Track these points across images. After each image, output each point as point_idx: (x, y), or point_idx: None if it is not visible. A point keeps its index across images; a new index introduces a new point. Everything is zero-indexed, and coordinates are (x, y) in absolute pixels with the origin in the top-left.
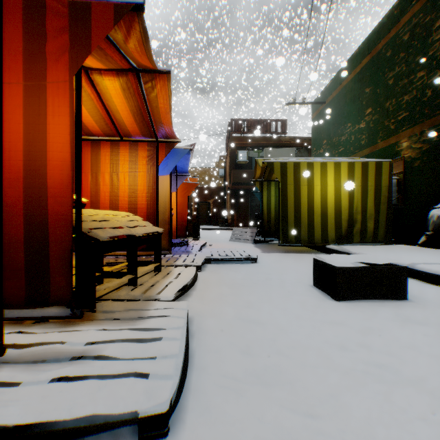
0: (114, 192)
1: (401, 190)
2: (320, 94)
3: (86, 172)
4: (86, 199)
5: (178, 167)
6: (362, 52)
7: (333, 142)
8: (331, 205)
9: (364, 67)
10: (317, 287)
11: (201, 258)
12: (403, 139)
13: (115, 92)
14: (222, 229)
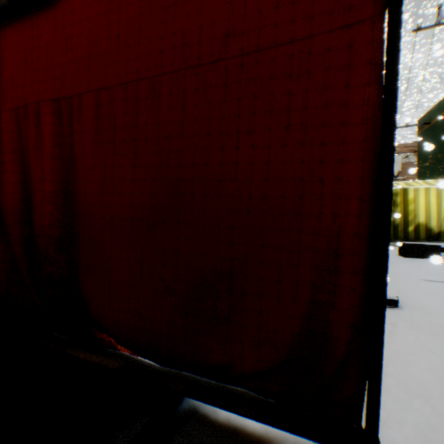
0: None
1: None
2: (424, 114)
3: None
4: None
5: None
6: None
7: (436, 158)
8: (421, 216)
9: None
10: (398, 255)
11: None
12: None
13: None
14: None
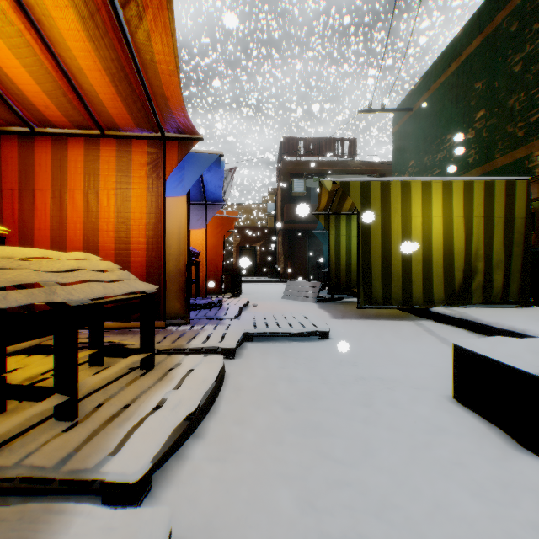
0: (91, 222)
1: (535, 225)
2: (405, 99)
3: (43, 188)
4: (5, 228)
5: (207, 191)
6: (470, 32)
7: (423, 163)
8: (437, 247)
9: (472, 53)
10: (465, 406)
11: (236, 332)
12: (538, 150)
13: (68, 25)
14: (272, 281)
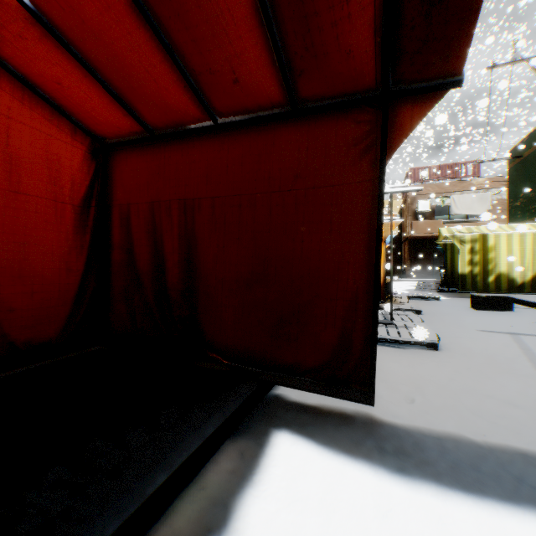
0: None
1: None
2: (515, 146)
3: None
4: None
5: None
6: None
7: (527, 197)
8: (502, 265)
9: None
10: (470, 307)
11: (404, 295)
12: None
13: None
14: (399, 280)
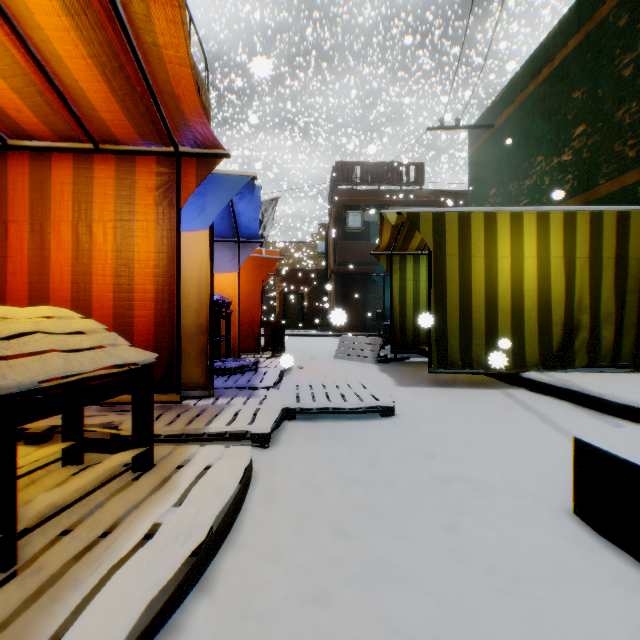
0: (83, 264)
1: None
2: (484, 114)
3: (20, 220)
4: None
5: (240, 226)
6: (566, 29)
7: (507, 191)
8: (530, 296)
9: (569, 55)
10: (593, 528)
11: (272, 409)
12: None
13: None
14: (322, 335)
